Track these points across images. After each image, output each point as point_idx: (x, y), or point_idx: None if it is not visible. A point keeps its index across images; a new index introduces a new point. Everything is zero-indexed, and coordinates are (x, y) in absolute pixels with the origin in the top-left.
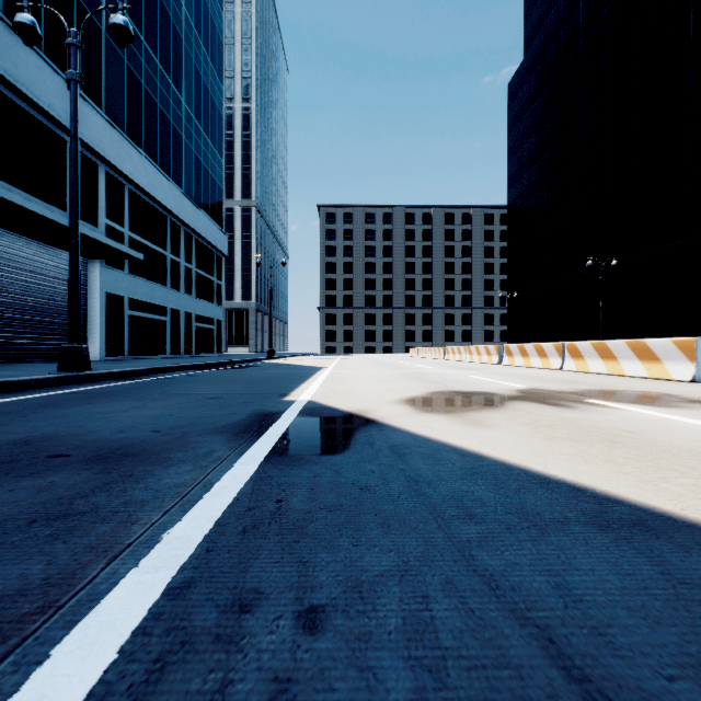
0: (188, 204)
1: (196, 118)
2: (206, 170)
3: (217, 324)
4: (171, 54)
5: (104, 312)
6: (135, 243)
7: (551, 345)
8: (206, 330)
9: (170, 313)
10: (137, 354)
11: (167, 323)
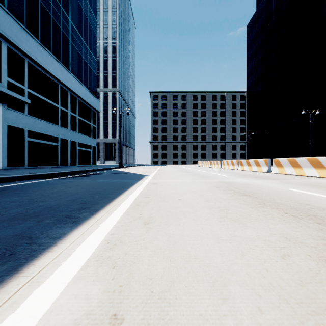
0: (73, 78)
1: (79, 32)
2: (85, 62)
3: (93, 148)
4: None
5: (6, 138)
6: (33, 97)
7: None
8: (86, 151)
9: (60, 141)
10: (35, 165)
11: (58, 147)
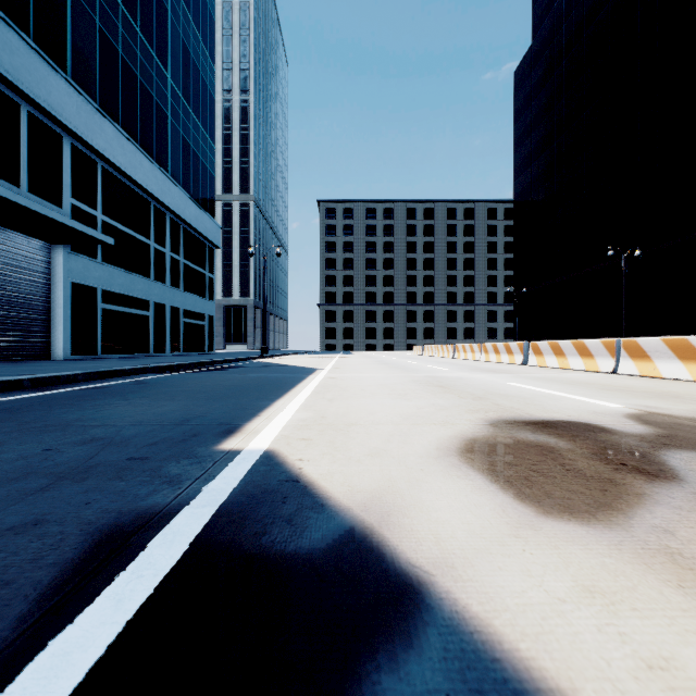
0: (175, 189)
1: (184, 98)
2: (196, 155)
3: (208, 320)
4: (154, 24)
5: (70, 305)
6: (110, 229)
7: (598, 342)
8: (196, 326)
9: (153, 308)
10: (113, 352)
11: (149, 318)
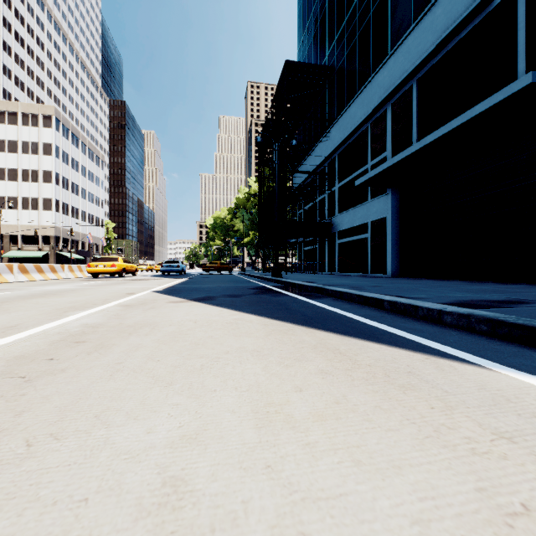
0: None
1: None
2: None
3: None
4: None
5: None
6: None
7: None
8: None
9: None
10: None
11: None
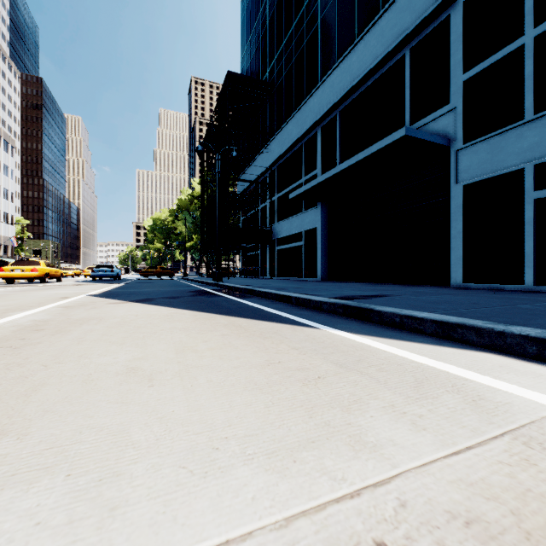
0: None
1: None
2: None
3: None
4: None
5: (462, 217)
6: None
7: None
8: None
9: None
10: None
11: None
